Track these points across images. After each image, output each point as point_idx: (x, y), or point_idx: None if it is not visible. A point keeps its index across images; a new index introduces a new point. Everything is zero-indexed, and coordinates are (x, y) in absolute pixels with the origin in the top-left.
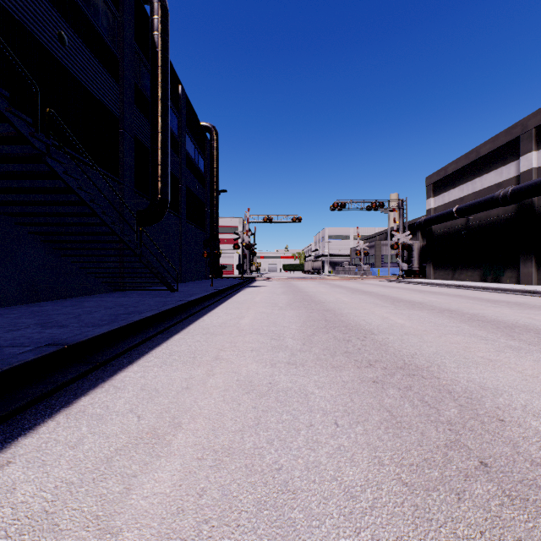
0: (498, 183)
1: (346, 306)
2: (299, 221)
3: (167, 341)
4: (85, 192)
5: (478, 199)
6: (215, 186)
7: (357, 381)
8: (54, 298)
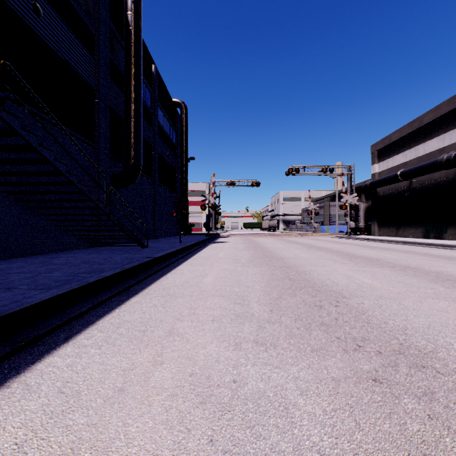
0: (440, 148)
1: (306, 262)
2: (258, 185)
3: (121, 306)
4: (48, 150)
5: (422, 163)
6: (184, 154)
7: (352, 379)
8: (28, 255)
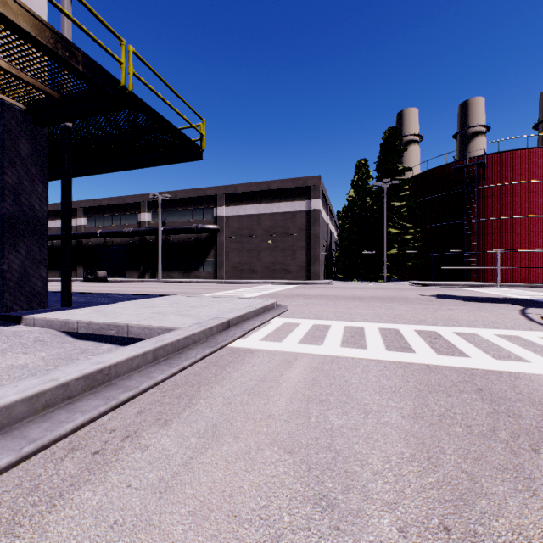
0: None
1: None
2: None
3: None
4: None
5: (59, 234)
6: None
7: None
8: None
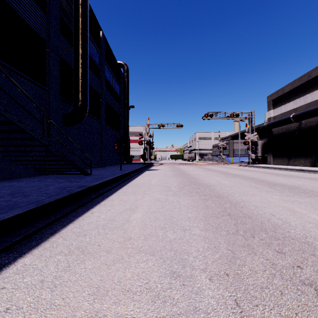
0: None
1: (232, 190)
2: (181, 127)
3: None
4: None
5: (312, 108)
6: (126, 103)
7: None
8: None
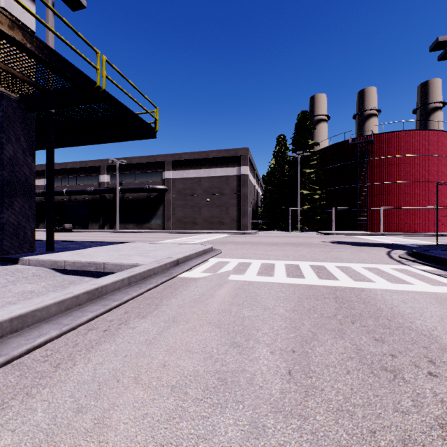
0: (38, 185)
1: None
2: None
3: None
4: None
5: None
6: None
7: None
8: None
